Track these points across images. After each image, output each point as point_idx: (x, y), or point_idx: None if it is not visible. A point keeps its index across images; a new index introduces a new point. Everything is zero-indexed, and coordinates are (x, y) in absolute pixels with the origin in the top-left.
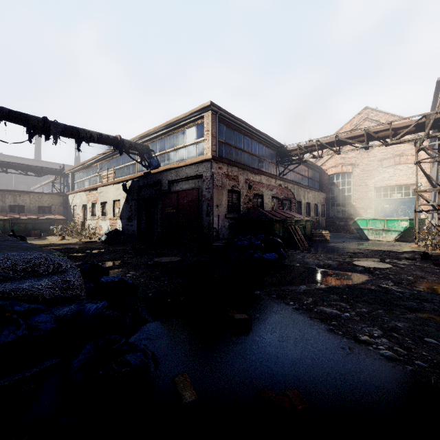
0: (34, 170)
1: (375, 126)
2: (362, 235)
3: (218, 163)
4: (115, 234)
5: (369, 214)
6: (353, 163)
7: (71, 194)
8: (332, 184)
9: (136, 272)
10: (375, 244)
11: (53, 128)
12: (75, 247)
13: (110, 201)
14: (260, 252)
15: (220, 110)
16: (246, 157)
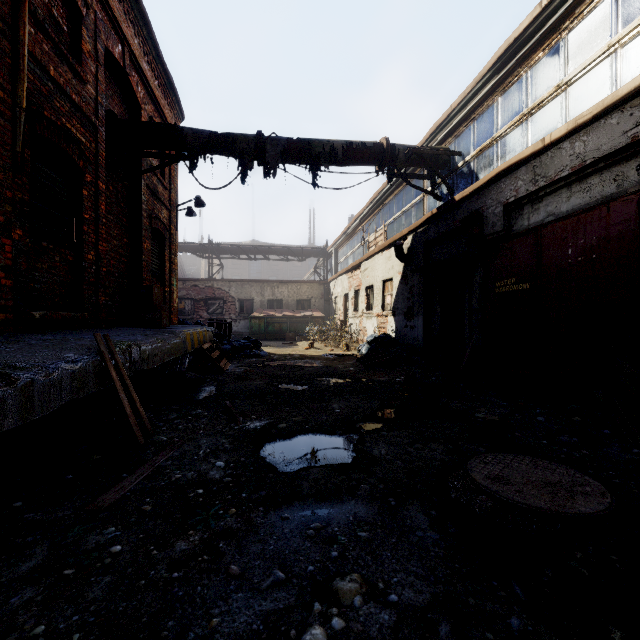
0: (294, 253)
1: None
2: None
3: None
4: (383, 343)
5: None
6: None
7: (332, 280)
8: None
9: (368, 600)
10: None
11: (271, 147)
12: (312, 365)
13: (377, 284)
14: None
15: None
16: None
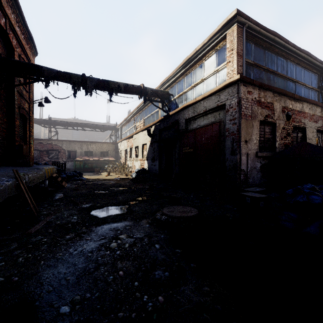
0: (99, 127)
1: None
2: None
3: (247, 86)
4: (142, 172)
5: None
6: None
7: (119, 142)
8: None
9: (128, 237)
10: None
11: (89, 82)
12: (109, 183)
13: (140, 145)
14: None
15: (248, 20)
16: (280, 82)
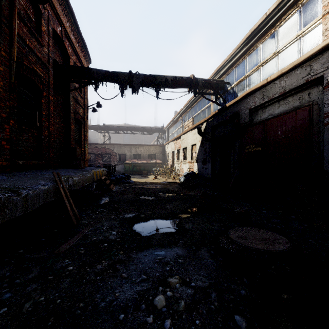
0: (147, 130)
1: None
2: None
3: None
4: (191, 176)
5: None
6: None
7: (166, 144)
8: None
9: (182, 285)
10: None
11: (136, 79)
12: (156, 187)
13: (189, 146)
14: None
15: None
16: None
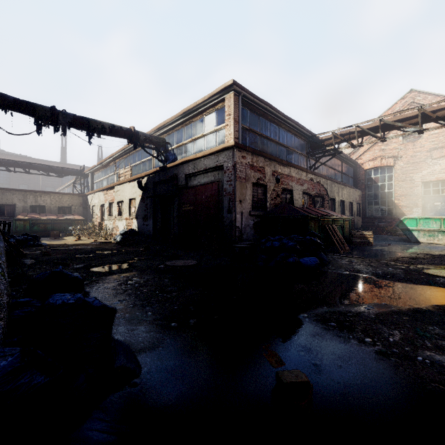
0: (55, 170)
1: (433, 103)
2: (411, 237)
3: (242, 152)
4: (131, 234)
5: (415, 213)
6: (394, 156)
7: (90, 194)
8: (369, 180)
9: (141, 279)
10: (432, 247)
11: (62, 118)
12: (87, 247)
13: (126, 200)
14: (296, 256)
15: (243, 90)
16: (273, 147)
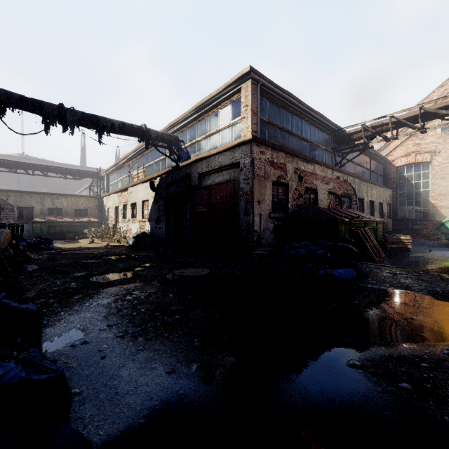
0: (72, 173)
1: None
2: None
3: (260, 147)
4: (143, 237)
5: None
6: (431, 150)
7: (105, 196)
8: (401, 178)
9: (142, 293)
10: None
11: (70, 116)
12: (98, 251)
13: (139, 202)
14: (327, 267)
15: (262, 78)
16: (295, 142)
